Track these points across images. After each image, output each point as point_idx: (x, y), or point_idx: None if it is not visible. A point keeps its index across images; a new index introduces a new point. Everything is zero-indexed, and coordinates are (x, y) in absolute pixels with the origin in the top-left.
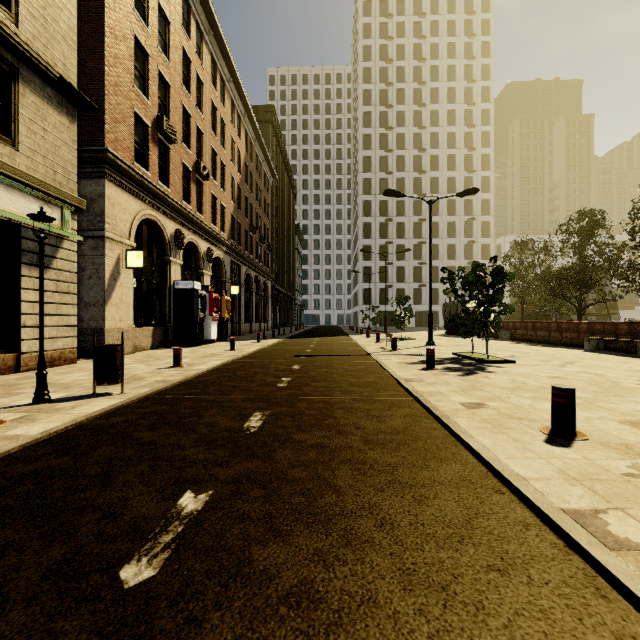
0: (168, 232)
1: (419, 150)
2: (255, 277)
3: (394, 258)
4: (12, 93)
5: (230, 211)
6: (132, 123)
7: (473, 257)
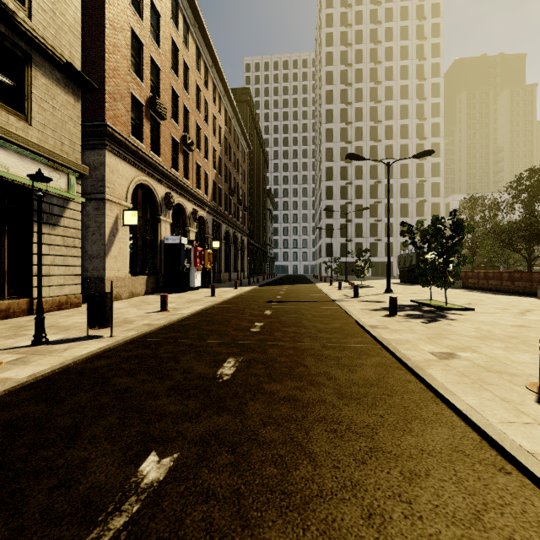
0: (159, 195)
1: (375, 121)
2: (233, 233)
3: (353, 216)
4: (25, 76)
5: (212, 177)
6: (128, 102)
7: (424, 214)
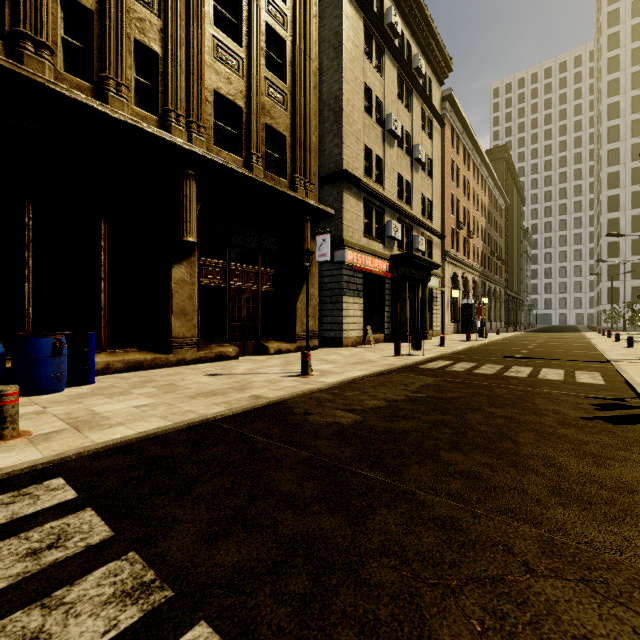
0: (459, 275)
1: None
2: (494, 288)
3: None
4: (431, 247)
5: (480, 248)
6: (450, 232)
7: None
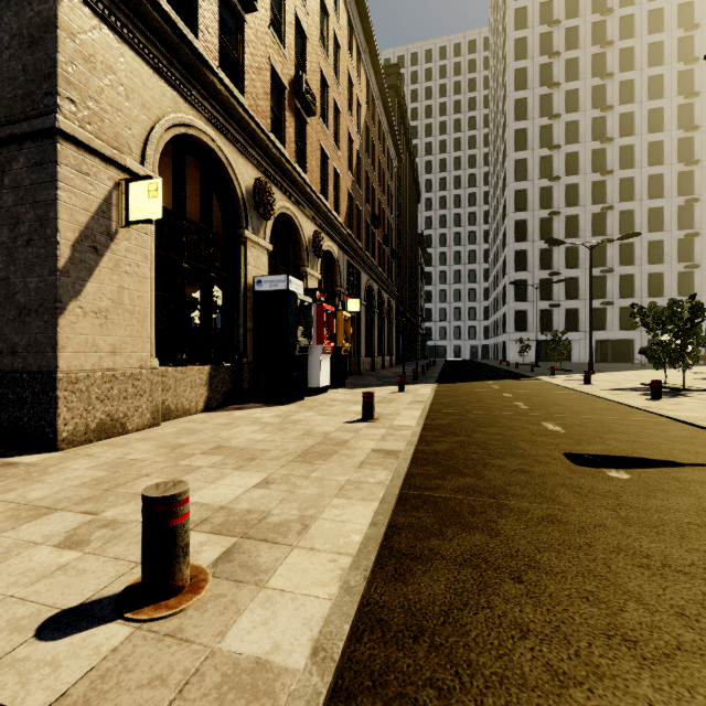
0: (241, 181)
1: (602, 109)
2: (378, 291)
3: (562, 266)
4: None
5: (346, 186)
6: None
7: (694, 258)
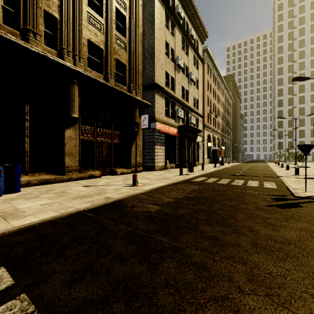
0: (211, 136)
1: None
2: (227, 142)
3: (297, 126)
4: (198, 122)
5: (221, 123)
6: (207, 115)
7: None
